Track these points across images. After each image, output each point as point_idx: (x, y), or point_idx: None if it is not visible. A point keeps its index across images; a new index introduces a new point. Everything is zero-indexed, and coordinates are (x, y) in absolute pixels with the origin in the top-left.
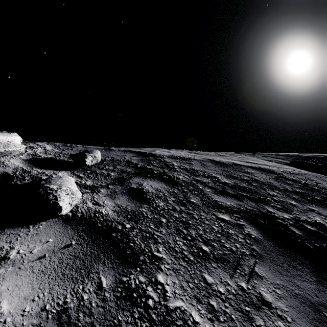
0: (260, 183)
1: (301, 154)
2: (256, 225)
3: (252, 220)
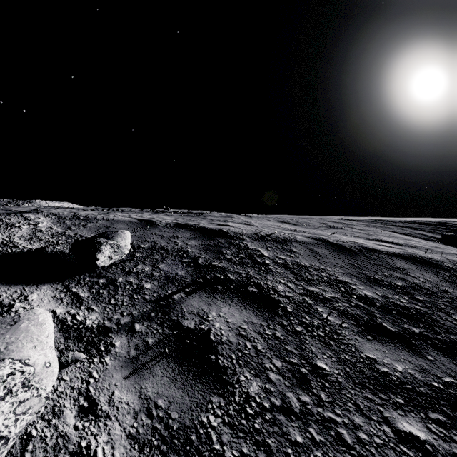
0: (429, 295)
1: (451, 221)
2: None
3: None
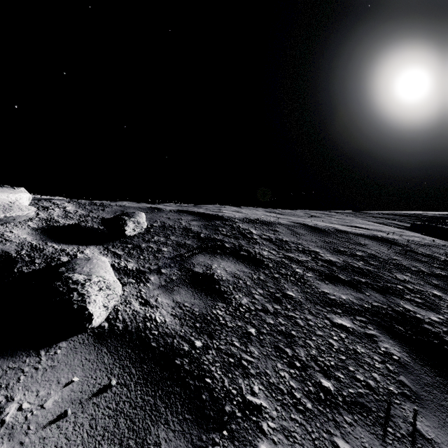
0: (381, 261)
1: (423, 213)
2: (395, 335)
3: (385, 326)
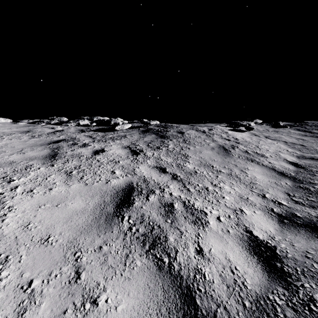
0: None
1: None
2: None
3: None
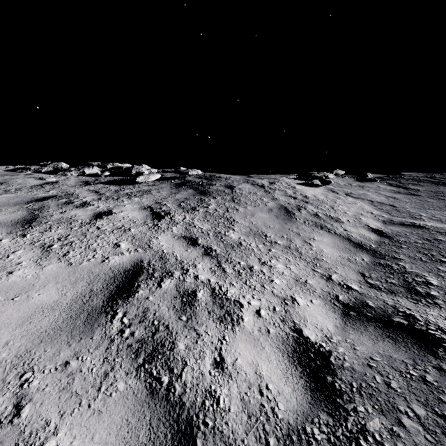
0: None
1: None
2: None
3: None
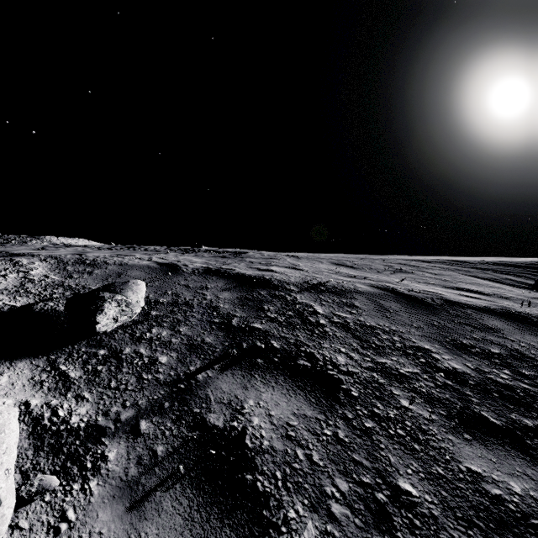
0: (537, 367)
1: None
2: None
3: None
